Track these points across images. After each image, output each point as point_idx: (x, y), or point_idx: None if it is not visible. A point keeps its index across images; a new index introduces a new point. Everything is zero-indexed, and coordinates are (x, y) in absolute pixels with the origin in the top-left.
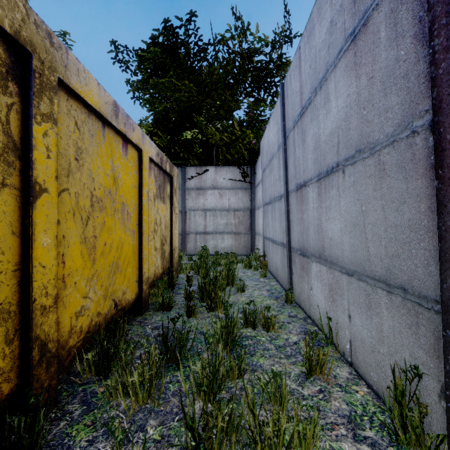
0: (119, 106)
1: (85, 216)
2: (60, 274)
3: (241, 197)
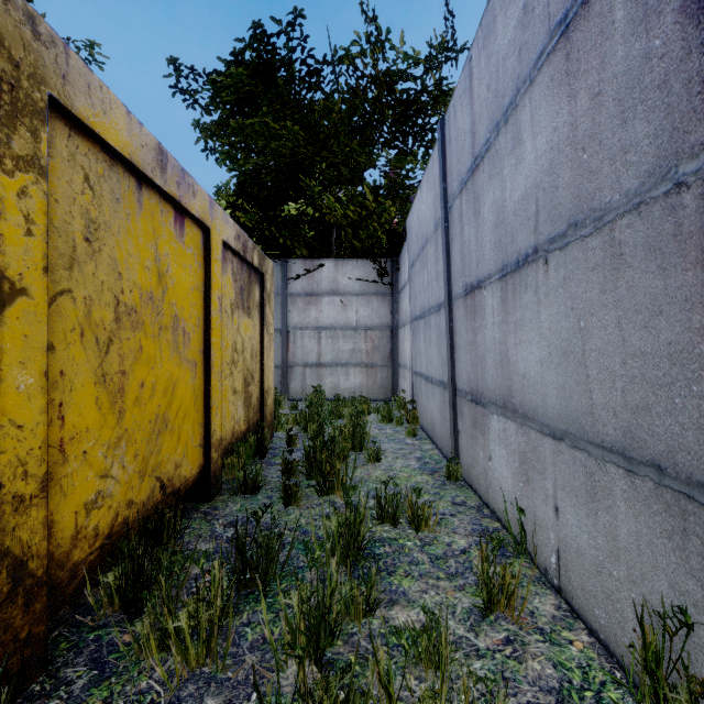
0: (168, 153)
1: (104, 337)
2: (54, 438)
3: (376, 307)
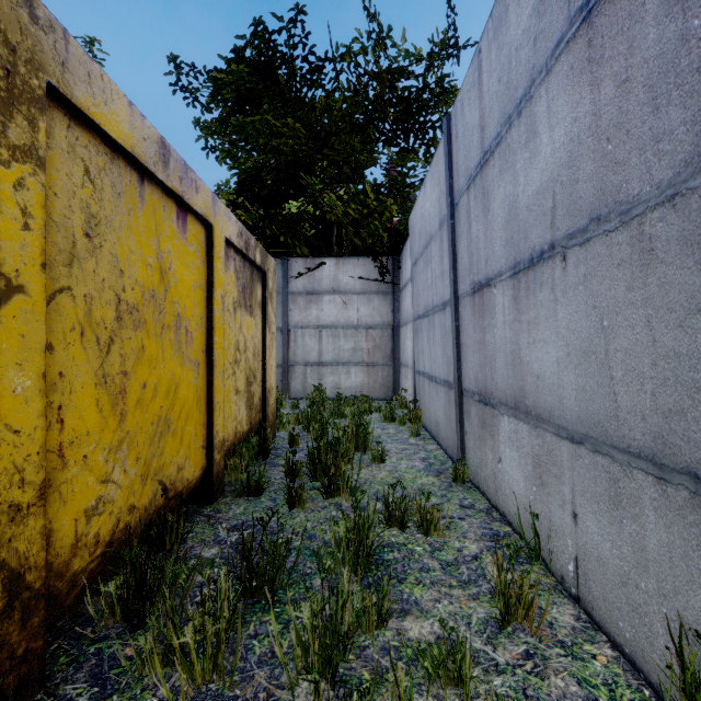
0: (171, 147)
1: (105, 337)
2: (53, 443)
3: (378, 306)
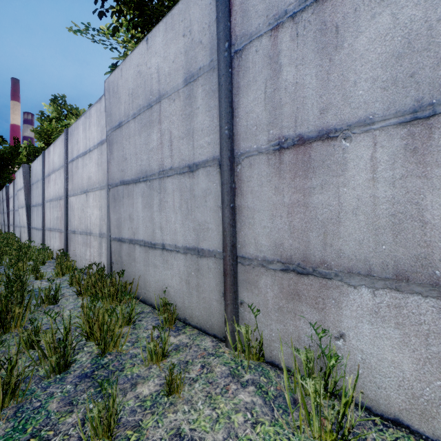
0: None
1: None
2: None
3: None
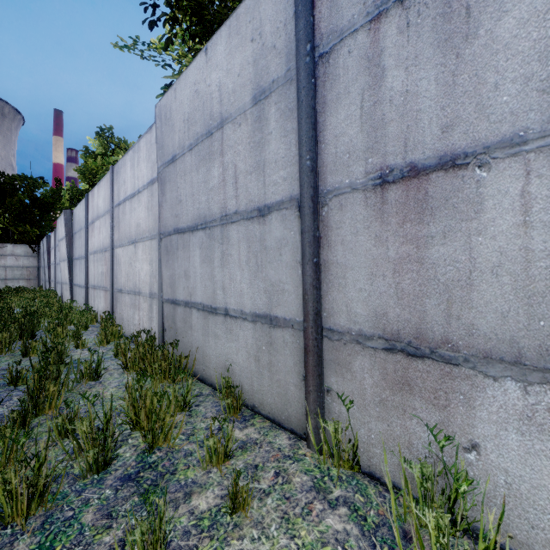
0: None
1: None
2: None
3: (32, 261)
